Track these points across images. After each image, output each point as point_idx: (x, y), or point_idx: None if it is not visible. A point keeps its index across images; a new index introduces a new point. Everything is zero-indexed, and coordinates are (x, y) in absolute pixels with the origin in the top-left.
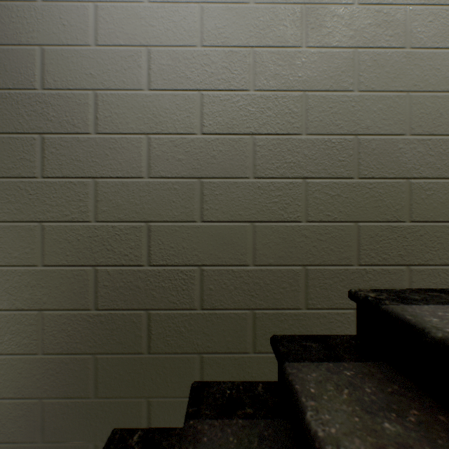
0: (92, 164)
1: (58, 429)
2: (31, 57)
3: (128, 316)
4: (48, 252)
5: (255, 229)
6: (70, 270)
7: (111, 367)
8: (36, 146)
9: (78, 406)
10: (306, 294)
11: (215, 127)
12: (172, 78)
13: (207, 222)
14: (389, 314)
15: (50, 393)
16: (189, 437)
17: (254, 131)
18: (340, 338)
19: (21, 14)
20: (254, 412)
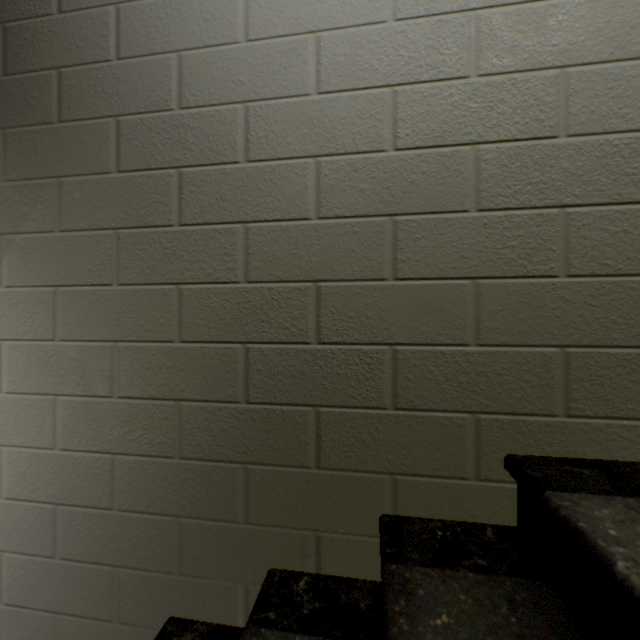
0: (242, 204)
1: (199, 559)
2: (167, 68)
3: (289, 414)
4: (186, 323)
5: (478, 289)
6: (214, 348)
7: (266, 483)
8: (172, 184)
9: (223, 532)
10: (565, 392)
11: (415, 138)
12: (350, 74)
13: (402, 280)
14: None
15: (188, 511)
16: (395, 586)
17: (476, 139)
18: (631, 466)
19: (154, 14)
20: (489, 565)
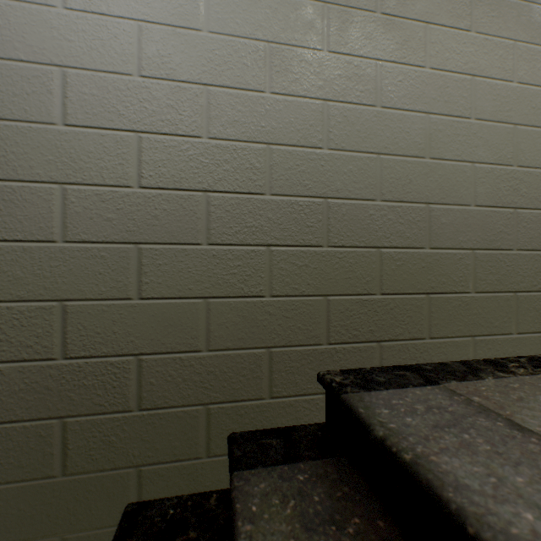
0: None
1: None
2: None
3: (33, 429)
4: None
5: (209, 306)
6: None
7: (5, 501)
8: None
9: None
10: (270, 380)
11: (158, 179)
12: (98, 113)
13: (147, 299)
14: (346, 406)
15: None
16: None
17: (208, 187)
18: (307, 429)
19: None
20: (198, 536)
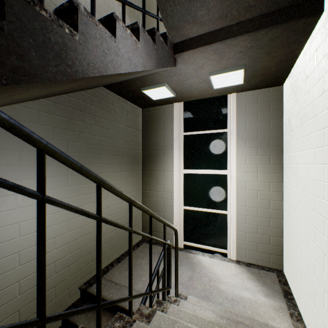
0: None
1: None
2: None
3: None
4: None
5: (55, 288)
6: None
7: None
8: None
9: None
10: (69, 295)
11: None
12: (29, 258)
13: None
14: (89, 292)
15: None
16: None
17: (55, 260)
18: (77, 301)
19: None
20: None
